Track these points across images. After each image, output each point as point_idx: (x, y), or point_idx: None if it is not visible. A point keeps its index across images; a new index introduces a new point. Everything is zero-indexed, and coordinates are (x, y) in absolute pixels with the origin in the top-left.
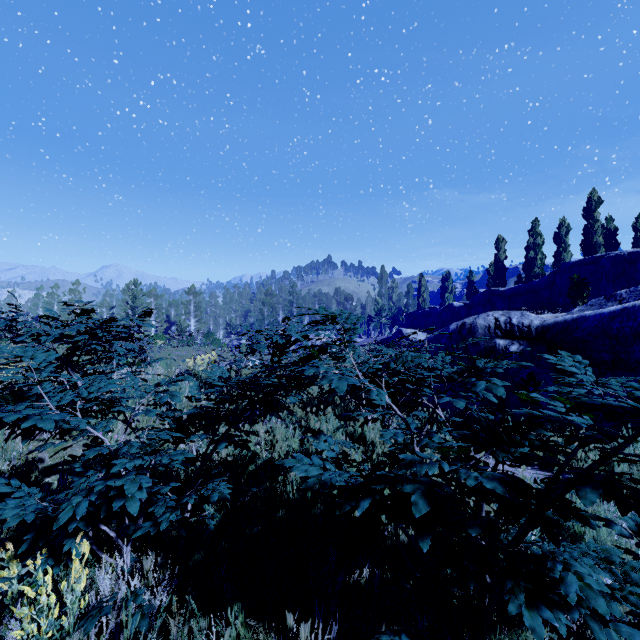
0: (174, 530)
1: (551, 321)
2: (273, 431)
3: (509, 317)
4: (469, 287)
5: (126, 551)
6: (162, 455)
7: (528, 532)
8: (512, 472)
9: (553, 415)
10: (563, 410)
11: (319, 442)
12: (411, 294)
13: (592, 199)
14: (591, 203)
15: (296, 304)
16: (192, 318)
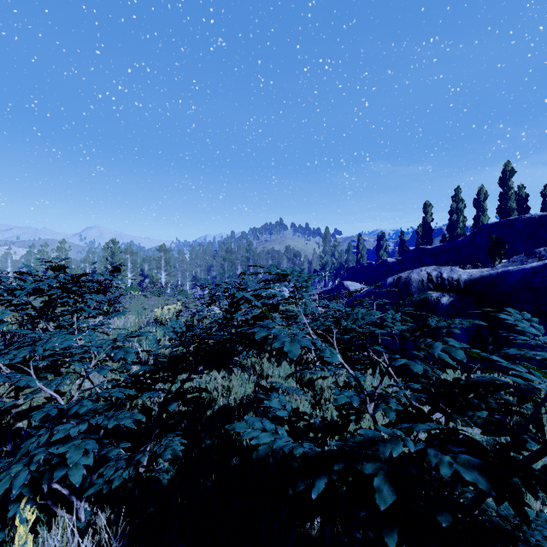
0: (130, 482)
1: (477, 275)
2: (230, 377)
3: (440, 272)
4: (401, 245)
5: (80, 507)
6: (109, 418)
7: (486, 499)
8: (464, 431)
9: (521, 382)
10: (530, 376)
11: (271, 400)
12: (351, 251)
13: (507, 170)
14: (506, 173)
15: (252, 260)
16: (163, 272)
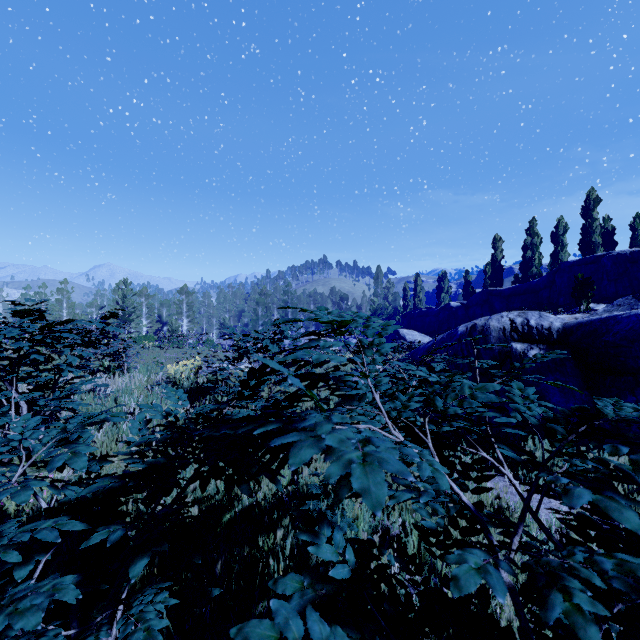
0: None
1: (574, 323)
2: None
3: (526, 318)
4: (465, 287)
5: None
6: (1, 609)
7: None
8: None
9: None
10: None
11: (319, 544)
12: (407, 294)
13: (590, 198)
14: (589, 202)
15: (291, 304)
16: (184, 318)
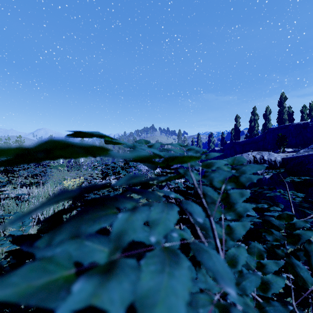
0: None
1: (288, 158)
2: None
3: (262, 155)
4: (222, 140)
5: None
6: None
7: None
8: None
9: None
10: None
11: None
12: (193, 143)
13: (282, 97)
14: (282, 99)
15: None
16: None
